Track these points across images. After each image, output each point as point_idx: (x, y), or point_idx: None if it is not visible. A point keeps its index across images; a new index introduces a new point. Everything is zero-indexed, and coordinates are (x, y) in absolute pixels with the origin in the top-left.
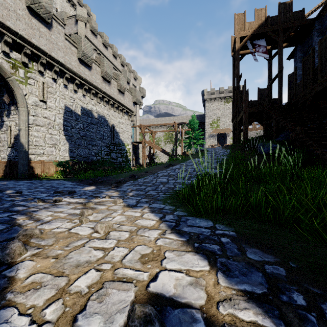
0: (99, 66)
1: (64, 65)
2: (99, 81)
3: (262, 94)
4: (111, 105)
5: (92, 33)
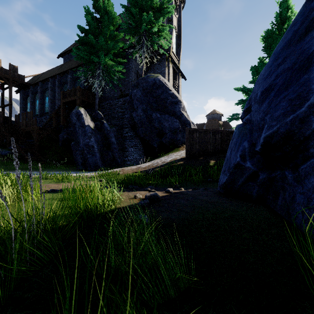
0: None
1: None
2: None
3: None
4: None
5: None
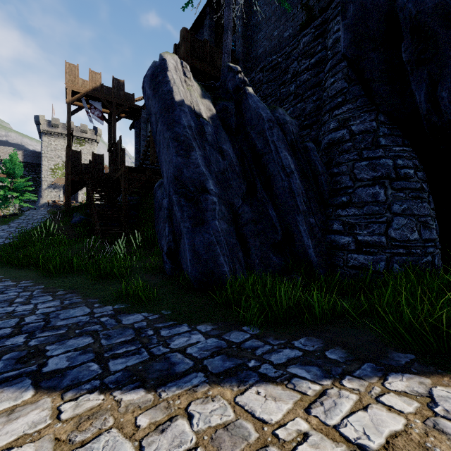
0: None
1: None
2: None
3: (97, 160)
4: None
5: None
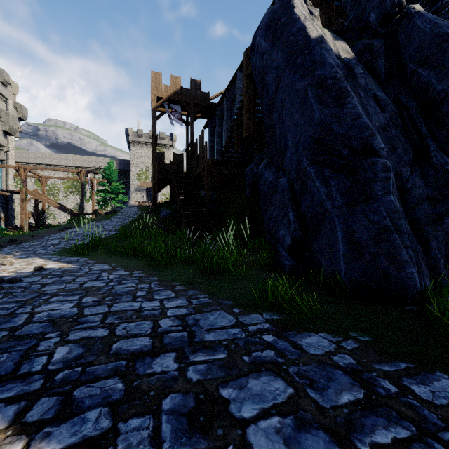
0: None
1: None
2: None
3: (177, 159)
4: None
5: None
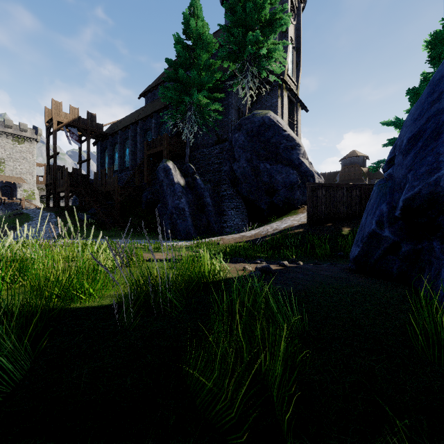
0: None
1: None
2: None
3: (76, 173)
4: None
5: None
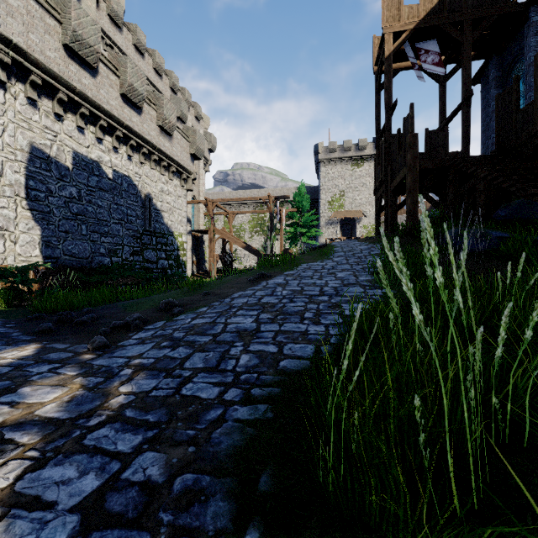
0: (117, 72)
1: (25, 52)
2: (117, 103)
3: (434, 141)
4: (144, 155)
5: (112, 23)
